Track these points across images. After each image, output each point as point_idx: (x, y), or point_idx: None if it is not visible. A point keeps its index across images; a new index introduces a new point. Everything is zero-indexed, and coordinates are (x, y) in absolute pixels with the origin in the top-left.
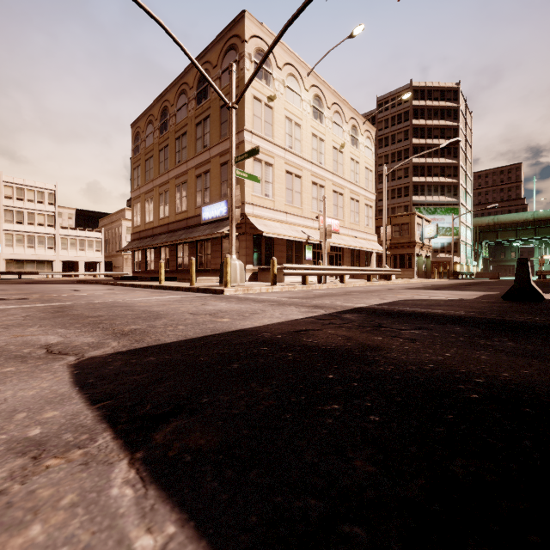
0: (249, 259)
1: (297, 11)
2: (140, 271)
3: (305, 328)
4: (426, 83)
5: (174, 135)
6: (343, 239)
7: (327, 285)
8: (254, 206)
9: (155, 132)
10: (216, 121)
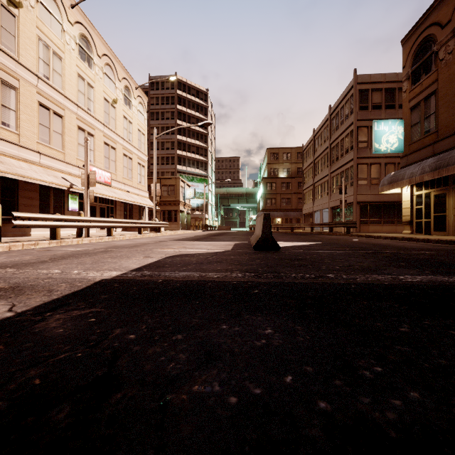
0: None
1: None
2: None
3: None
4: (187, 80)
5: None
6: (115, 192)
7: (90, 239)
8: None
9: None
10: None
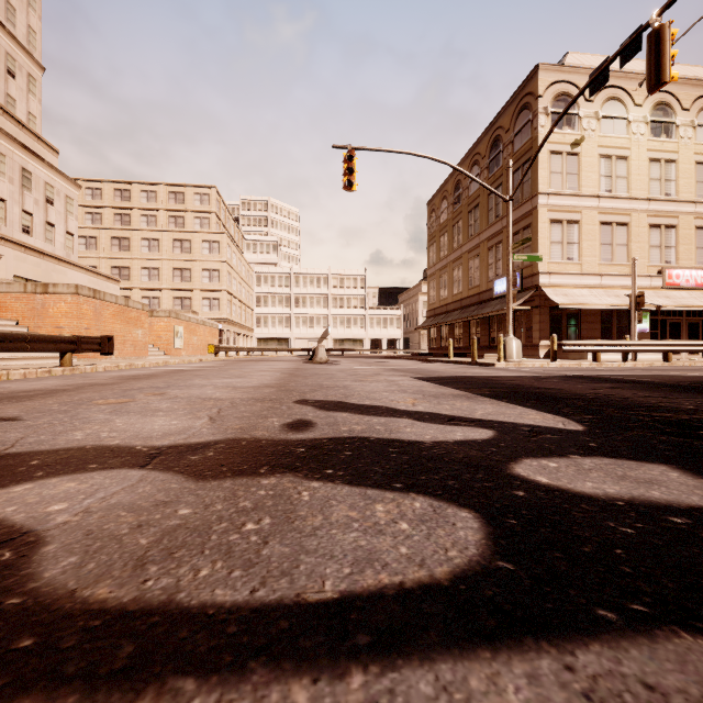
0: (544, 334)
1: (562, 113)
2: (435, 347)
3: (500, 377)
4: None
5: (467, 208)
6: None
7: (634, 364)
8: (551, 275)
9: (449, 208)
10: None
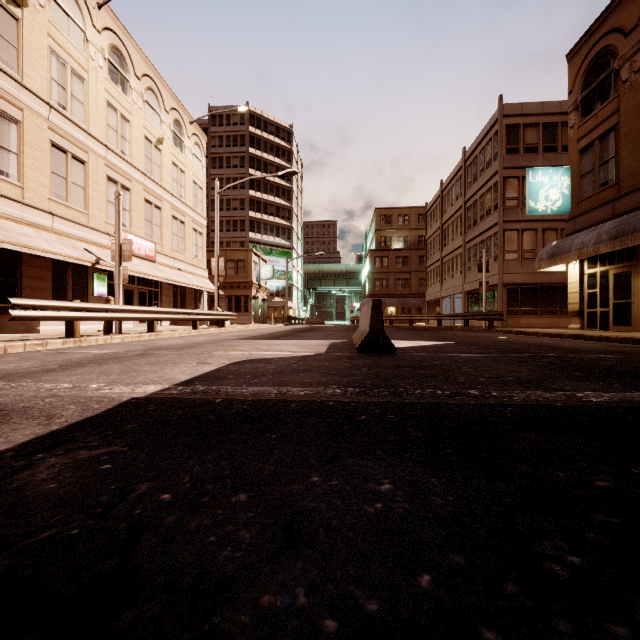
0: None
1: None
2: None
3: None
4: (263, 113)
5: None
6: (161, 270)
7: (123, 337)
8: None
9: None
10: None
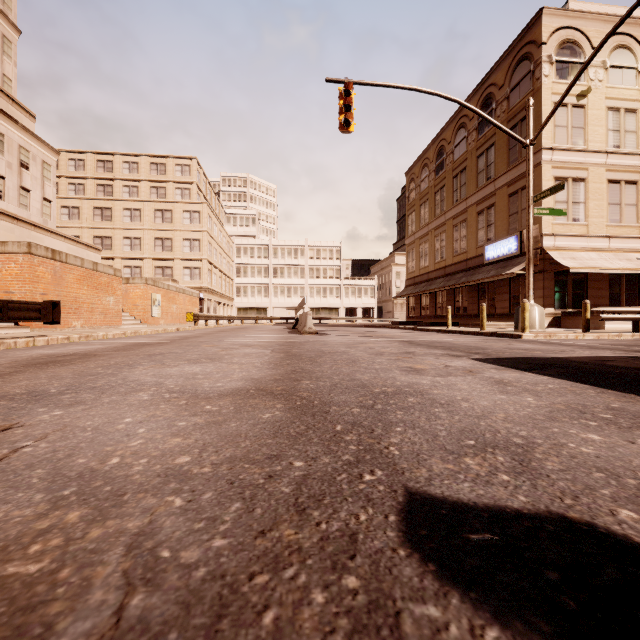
0: (548, 301)
1: (620, 21)
2: (414, 316)
3: (612, 360)
4: None
5: (451, 173)
6: None
7: None
8: (556, 237)
9: (430, 175)
10: (503, 148)
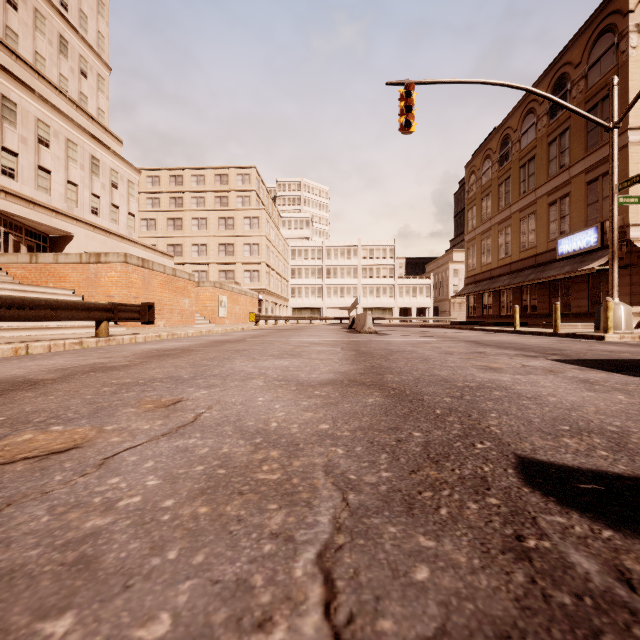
0: (637, 298)
1: None
2: (475, 316)
3: None
4: None
5: (518, 163)
6: None
7: None
8: None
9: (493, 166)
10: (580, 131)
